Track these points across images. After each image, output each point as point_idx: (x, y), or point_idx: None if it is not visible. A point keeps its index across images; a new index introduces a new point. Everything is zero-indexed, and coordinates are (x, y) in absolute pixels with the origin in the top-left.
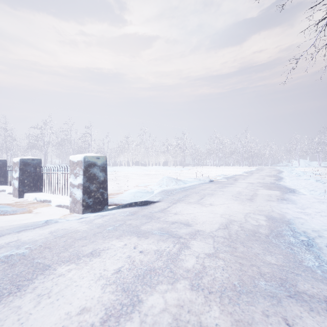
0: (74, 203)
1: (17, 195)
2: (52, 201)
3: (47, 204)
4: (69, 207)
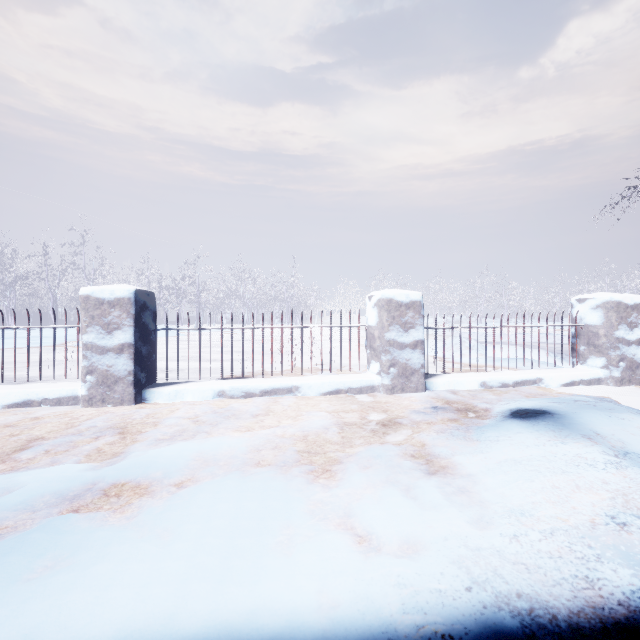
0: (632, 368)
1: (419, 388)
2: (545, 379)
3: (538, 387)
4: (620, 377)
